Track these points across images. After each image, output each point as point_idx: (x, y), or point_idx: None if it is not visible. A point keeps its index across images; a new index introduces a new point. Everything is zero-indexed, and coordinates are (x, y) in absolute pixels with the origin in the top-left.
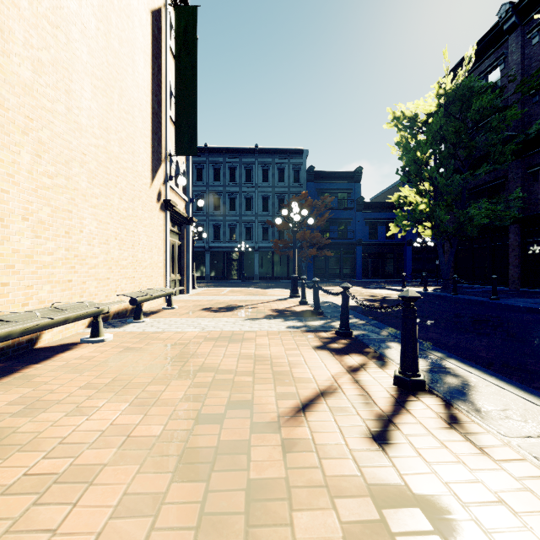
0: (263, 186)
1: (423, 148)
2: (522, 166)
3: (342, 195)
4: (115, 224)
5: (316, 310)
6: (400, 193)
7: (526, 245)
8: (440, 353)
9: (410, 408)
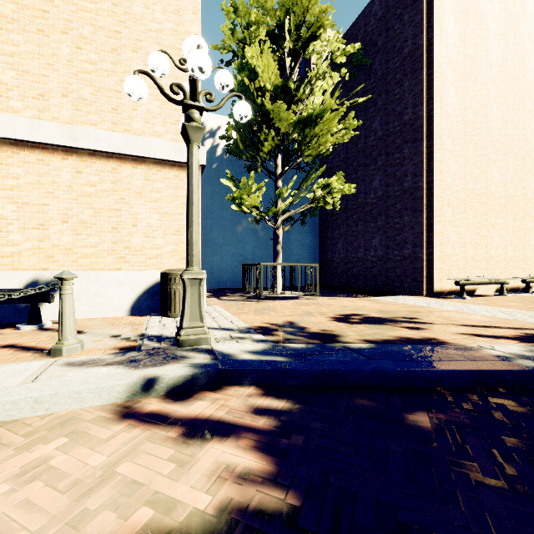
0: None
1: None
2: None
3: None
4: (510, 236)
5: None
6: None
7: None
8: None
9: None
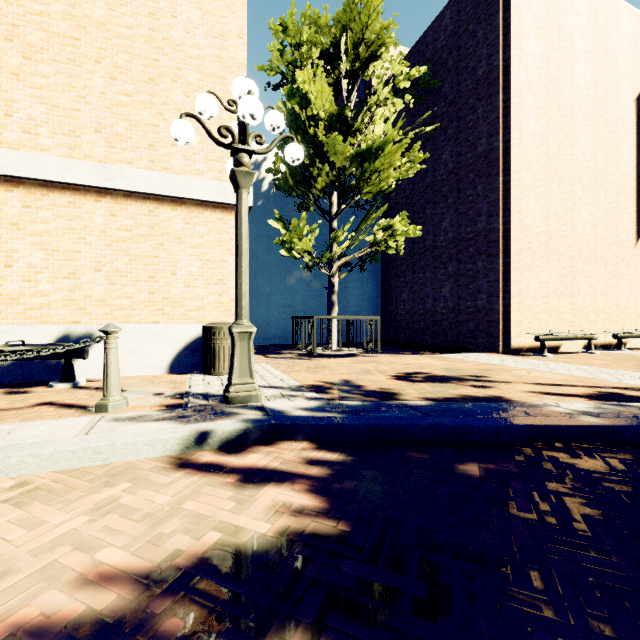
0: None
1: None
2: None
3: None
4: (600, 285)
5: None
6: None
7: None
8: None
9: None
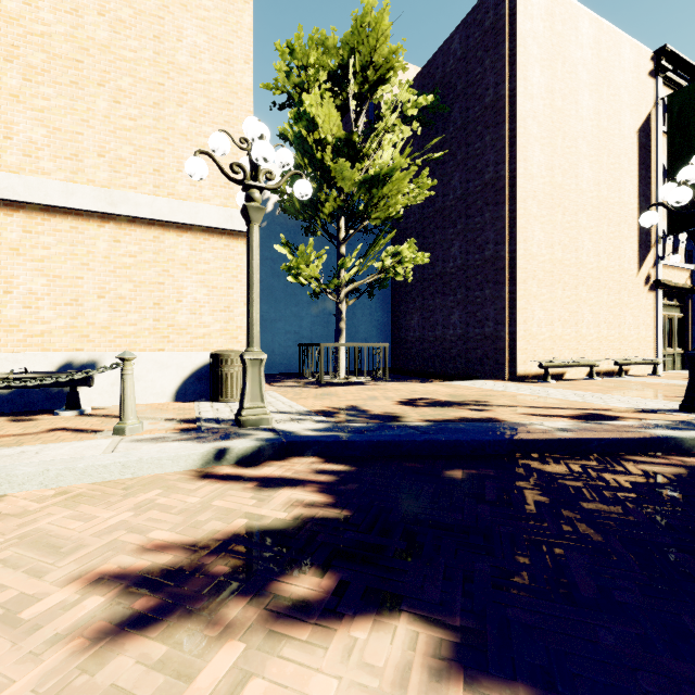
0: None
1: None
2: None
3: None
4: (604, 313)
5: None
6: None
7: None
8: None
9: None
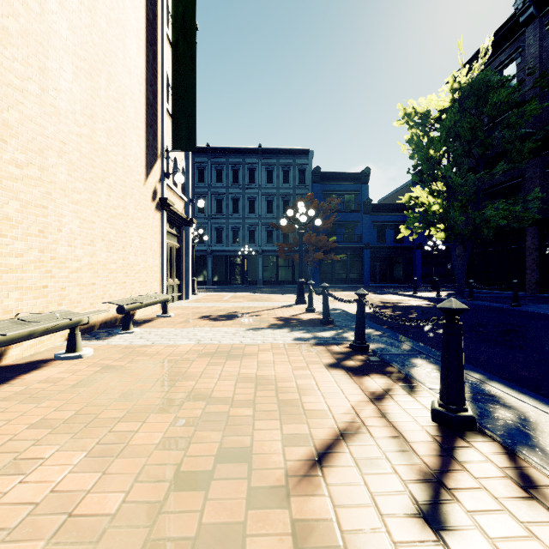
0: (267, 188)
1: (436, 146)
2: (540, 165)
3: (349, 197)
4: (102, 223)
5: (326, 319)
6: (411, 194)
7: (545, 248)
8: (478, 374)
9: (462, 459)
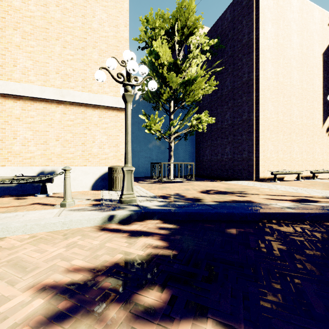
0: None
1: None
2: None
3: None
4: (304, 147)
5: None
6: None
7: None
8: None
9: None
